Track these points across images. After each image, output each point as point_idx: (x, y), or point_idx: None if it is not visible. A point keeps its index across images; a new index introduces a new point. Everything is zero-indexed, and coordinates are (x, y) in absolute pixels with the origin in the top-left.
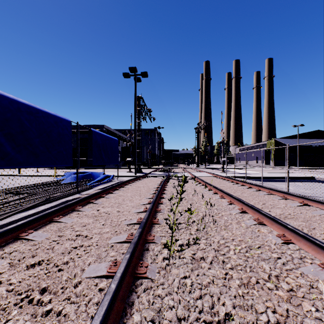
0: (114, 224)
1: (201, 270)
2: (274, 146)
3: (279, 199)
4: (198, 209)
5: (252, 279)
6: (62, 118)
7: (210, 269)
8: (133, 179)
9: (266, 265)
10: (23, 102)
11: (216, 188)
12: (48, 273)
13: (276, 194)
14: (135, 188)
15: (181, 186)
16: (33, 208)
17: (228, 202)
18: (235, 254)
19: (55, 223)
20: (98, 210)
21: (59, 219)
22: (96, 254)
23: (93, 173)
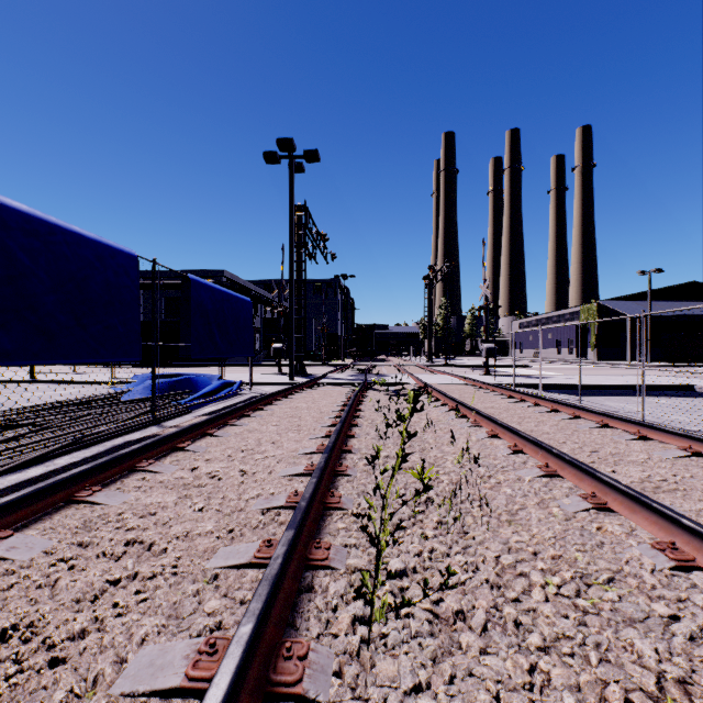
0: (228, 508)
1: (460, 660)
2: (597, 317)
3: (629, 440)
4: (437, 465)
5: (611, 690)
6: (115, 249)
7: (485, 655)
8: (286, 390)
9: (643, 642)
10: (13, 206)
11: (477, 412)
12: (16, 675)
13: (620, 428)
14: (290, 412)
15: (406, 419)
16: (41, 463)
17: (508, 449)
18: (548, 600)
19: (80, 506)
20: (194, 470)
21: (91, 497)
22: (168, 607)
23: (196, 378)
